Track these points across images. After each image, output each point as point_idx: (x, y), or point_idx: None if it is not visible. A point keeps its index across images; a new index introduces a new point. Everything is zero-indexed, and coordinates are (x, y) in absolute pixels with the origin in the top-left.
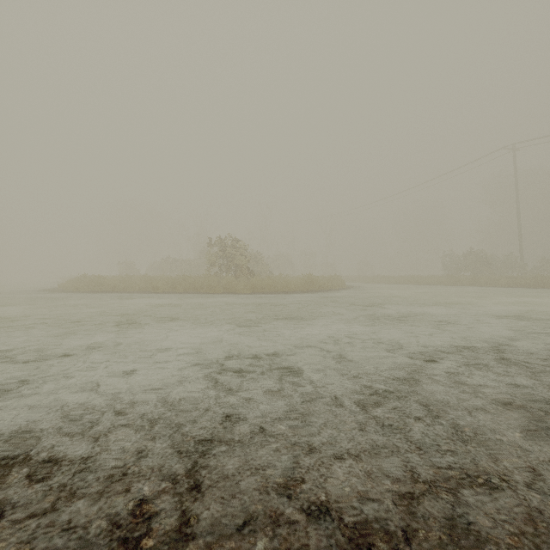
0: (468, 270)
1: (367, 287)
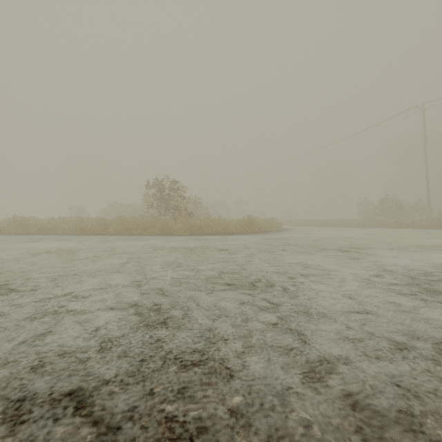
0: (385, 214)
1: (301, 229)
